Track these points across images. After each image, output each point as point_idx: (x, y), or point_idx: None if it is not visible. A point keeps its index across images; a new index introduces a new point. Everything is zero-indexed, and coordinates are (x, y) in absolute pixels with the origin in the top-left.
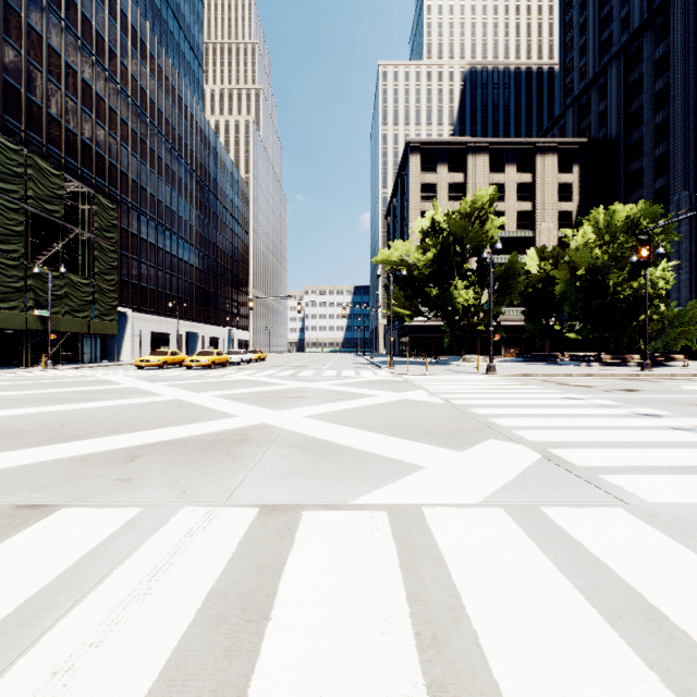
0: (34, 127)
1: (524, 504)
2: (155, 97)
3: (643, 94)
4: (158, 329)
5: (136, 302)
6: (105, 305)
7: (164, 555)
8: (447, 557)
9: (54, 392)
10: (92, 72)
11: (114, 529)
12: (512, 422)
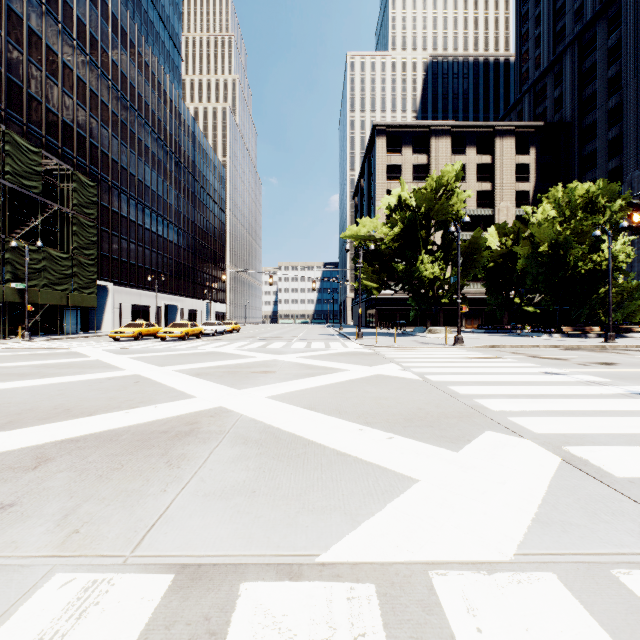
0: (14, 107)
1: (583, 563)
2: (135, 82)
3: (596, 80)
4: (138, 302)
5: (117, 276)
6: (84, 278)
7: None
8: None
9: (13, 366)
10: (72, 55)
11: None
12: (502, 404)
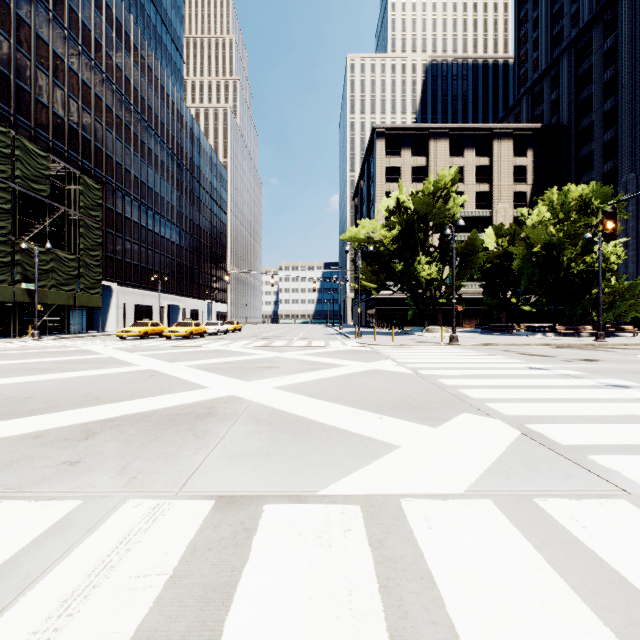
0: (23, 112)
1: (514, 495)
2: (138, 85)
3: (592, 83)
4: (141, 302)
5: (121, 276)
6: (90, 279)
7: (89, 573)
8: (436, 574)
9: (33, 362)
10: (78, 61)
11: (40, 532)
12: (482, 393)
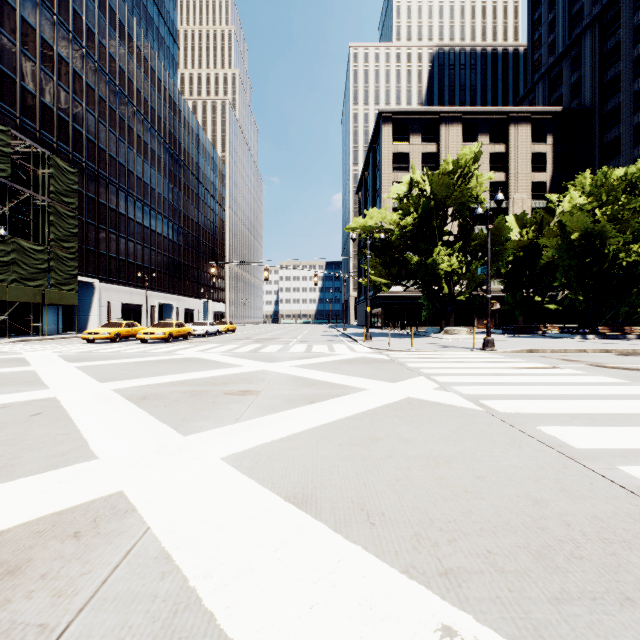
0: None
1: None
2: (125, 66)
3: (619, 61)
4: (129, 300)
5: (104, 272)
6: (62, 274)
7: None
8: None
9: None
10: (53, 31)
11: None
12: None
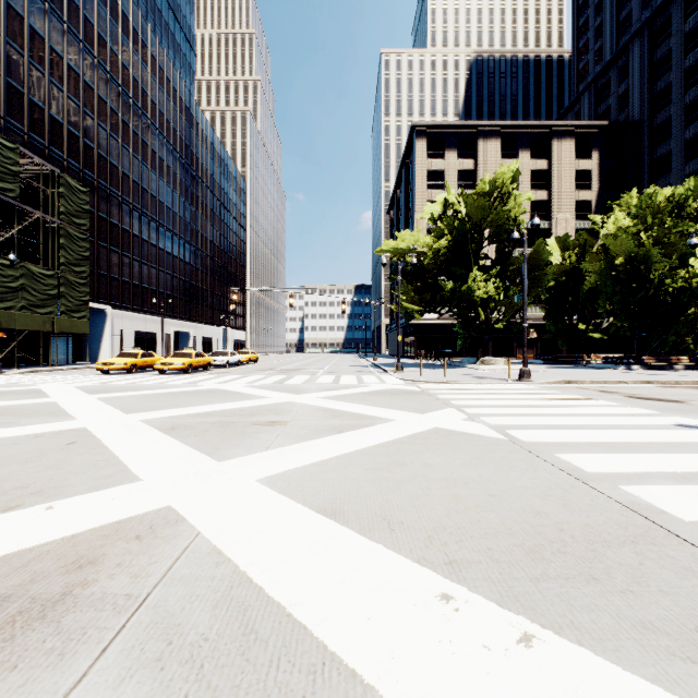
0: None
1: None
2: (139, 76)
3: (670, 71)
4: (143, 328)
5: (117, 298)
6: (73, 300)
7: None
8: None
9: None
10: (62, 41)
11: None
12: (685, 502)
